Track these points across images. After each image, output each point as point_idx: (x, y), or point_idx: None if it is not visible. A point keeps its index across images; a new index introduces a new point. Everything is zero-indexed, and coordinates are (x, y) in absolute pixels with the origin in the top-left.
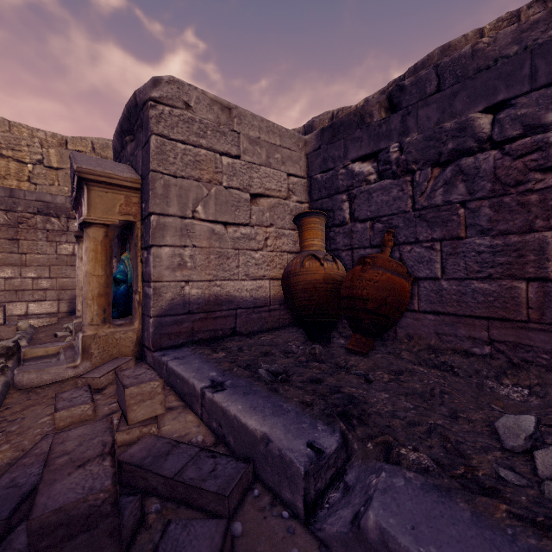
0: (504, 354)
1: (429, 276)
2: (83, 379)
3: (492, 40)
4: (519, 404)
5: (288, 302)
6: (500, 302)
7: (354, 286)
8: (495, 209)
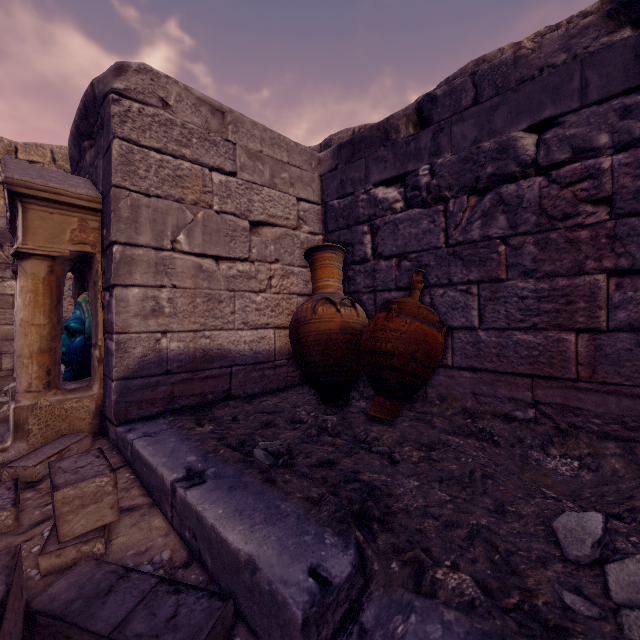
0: (551, 418)
1: (465, 325)
2: (10, 468)
3: (536, 45)
4: (569, 480)
5: (297, 356)
6: (546, 357)
7: (376, 338)
8: (540, 246)
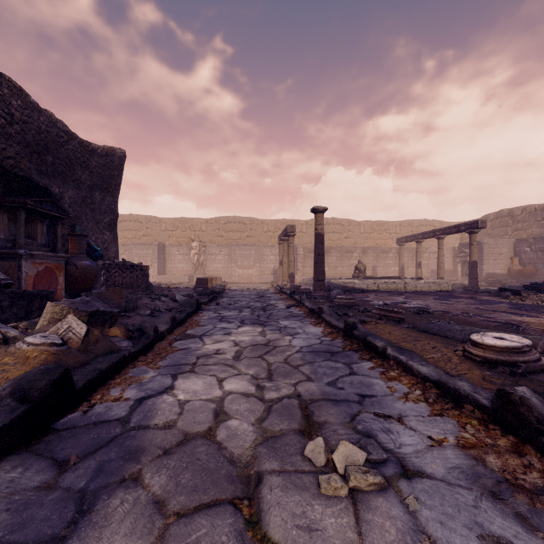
0: None
1: (539, 269)
2: None
3: None
4: None
5: (509, 274)
6: None
7: (523, 270)
8: None
